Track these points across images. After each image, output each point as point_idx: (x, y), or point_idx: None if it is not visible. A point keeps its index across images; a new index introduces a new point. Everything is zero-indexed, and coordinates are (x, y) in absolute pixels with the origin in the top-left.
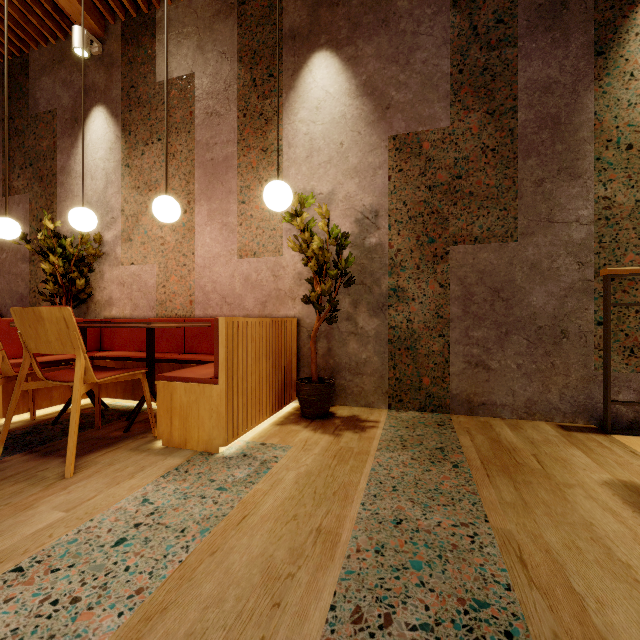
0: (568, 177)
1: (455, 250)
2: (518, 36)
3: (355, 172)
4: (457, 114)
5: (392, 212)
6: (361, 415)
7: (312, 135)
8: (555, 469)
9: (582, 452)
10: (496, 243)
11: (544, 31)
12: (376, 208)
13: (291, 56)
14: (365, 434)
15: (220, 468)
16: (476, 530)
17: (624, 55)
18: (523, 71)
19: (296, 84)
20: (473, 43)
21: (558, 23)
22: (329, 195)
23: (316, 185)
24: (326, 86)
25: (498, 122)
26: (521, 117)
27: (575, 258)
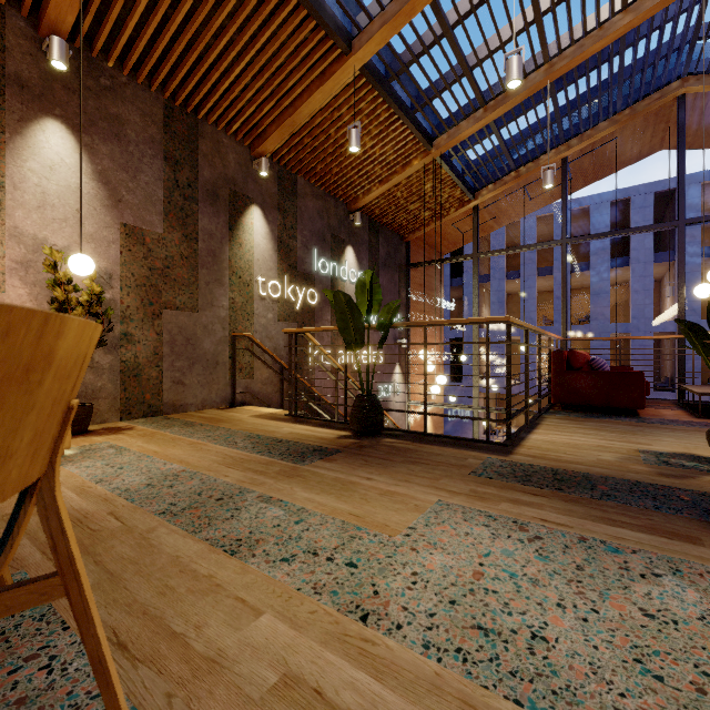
0: (219, 284)
1: (166, 312)
2: (199, 200)
3: (92, 239)
4: (167, 228)
5: (124, 278)
6: (110, 426)
7: (45, 189)
8: (233, 418)
9: (235, 413)
10: (188, 312)
11: (210, 205)
12: (111, 272)
13: (18, 102)
14: (137, 429)
15: (91, 454)
16: (232, 431)
17: (239, 235)
18: (201, 220)
19: (25, 132)
20: (176, 190)
21: (216, 204)
22: (65, 249)
23: (50, 236)
24: (62, 154)
25: (189, 243)
26: (200, 245)
27: (222, 325)
